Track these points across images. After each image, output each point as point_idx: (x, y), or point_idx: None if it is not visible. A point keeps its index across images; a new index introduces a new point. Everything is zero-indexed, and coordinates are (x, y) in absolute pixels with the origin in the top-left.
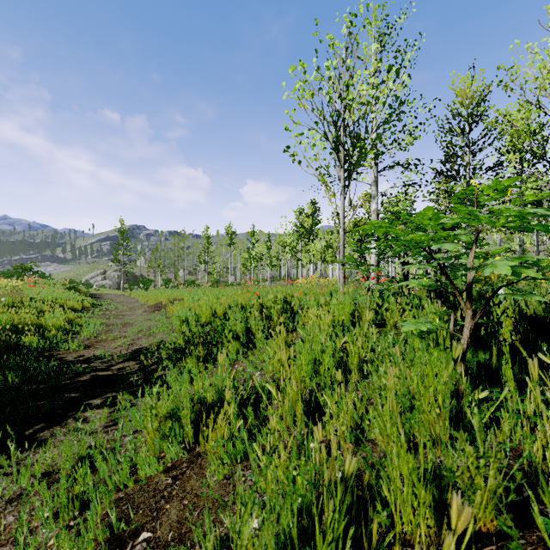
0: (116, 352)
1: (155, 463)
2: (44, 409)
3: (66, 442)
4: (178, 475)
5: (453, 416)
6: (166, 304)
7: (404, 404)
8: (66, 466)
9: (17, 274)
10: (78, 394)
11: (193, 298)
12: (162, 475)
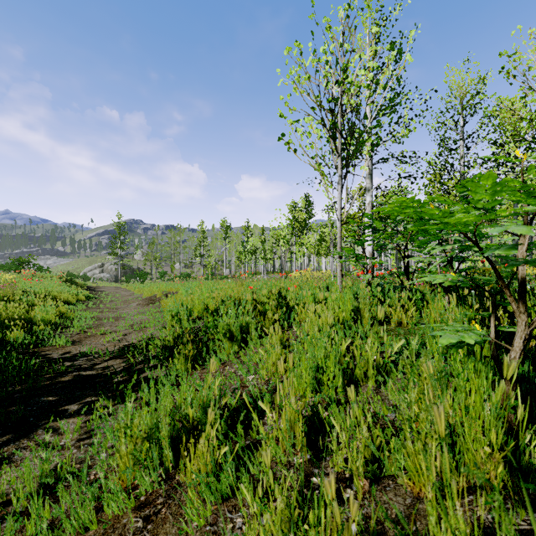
0: (103, 349)
1: (125, 497)
2: (14, 417)
3: (26, 463)
4: (151, 516)
5: (508, 457)
6: (160, 297)
7: (441, 439)
8: (23, 495)
9: (14, 267)
10: (56, 397)
11: (187, 291)
12: (131, 516)
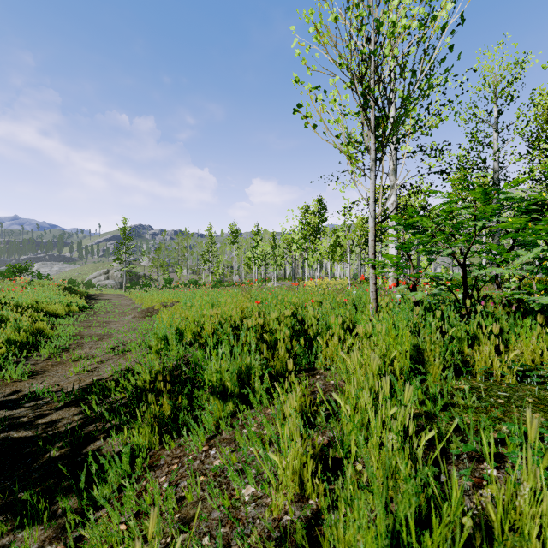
0: (63, 387)
1: None
2: None
3: None
4: None
5: None
6: (158, 309)
7: None
8: None
9: (9, 274)
10: None
11: (186, 304)
12: None
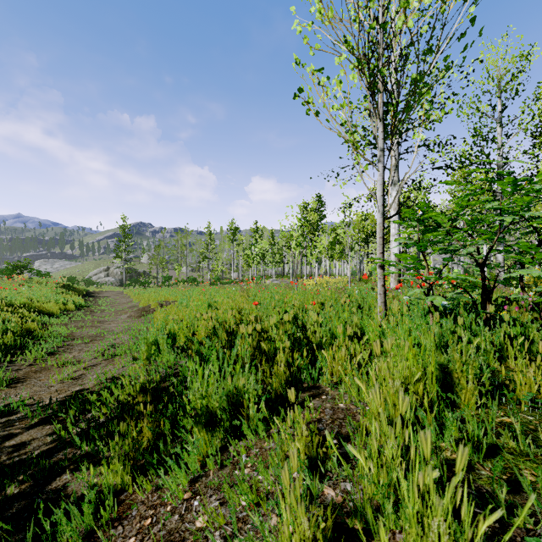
0: (42, 399)
1: None
2: None
3: None
4: None
5: None
6: (154, 308)
7: None
8: None
9: (7, 272)
10: None
11: (181, 304)
12: None
